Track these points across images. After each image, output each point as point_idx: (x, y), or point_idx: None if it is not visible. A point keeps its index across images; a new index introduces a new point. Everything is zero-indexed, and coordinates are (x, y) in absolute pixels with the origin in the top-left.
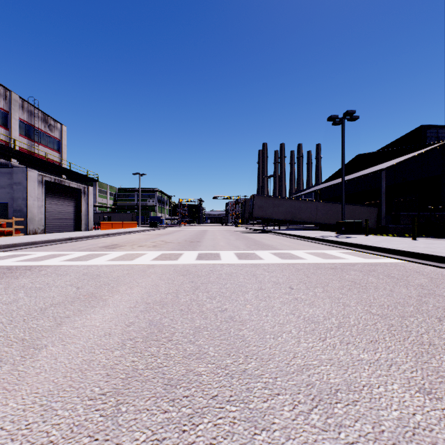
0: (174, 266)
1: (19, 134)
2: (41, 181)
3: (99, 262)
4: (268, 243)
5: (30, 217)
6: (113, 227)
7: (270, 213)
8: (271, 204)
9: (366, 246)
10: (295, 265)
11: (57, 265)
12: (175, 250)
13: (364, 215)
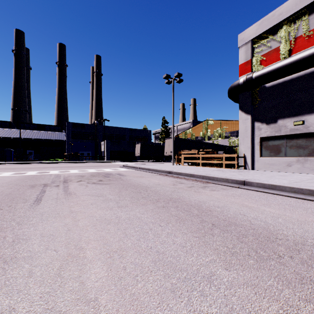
0: None
1: None
2: None
3: None
4: None
5: None
6: None
7: None
8: None
9: None
10: None
11: None
12: None
13: None
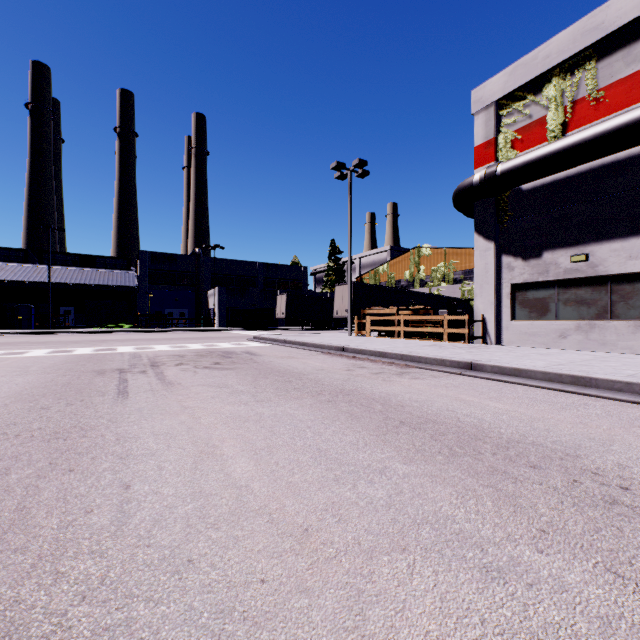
0: None
1: None
2: None
3: None
4: None
5: None
6: None
7: None
8: None
9: None
10: None
11: None
12: None
13: None
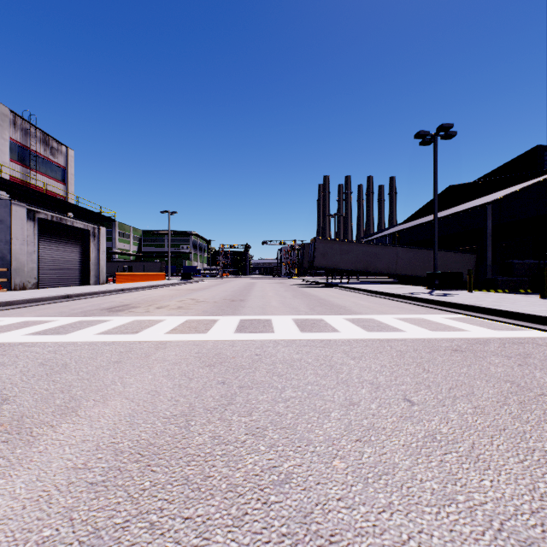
0: (199, 345)
1: (10, 159)
2: (32, 218)
3: (84, 337)
4: (339, 303)
5: (17, 267)
6: (134, 280)
7: (336, 261)
8: (338, 250)
9: (484, 309)
10: (393, 344)
11: (12, 344)
12: (207, 315)
13: (459, 265)
